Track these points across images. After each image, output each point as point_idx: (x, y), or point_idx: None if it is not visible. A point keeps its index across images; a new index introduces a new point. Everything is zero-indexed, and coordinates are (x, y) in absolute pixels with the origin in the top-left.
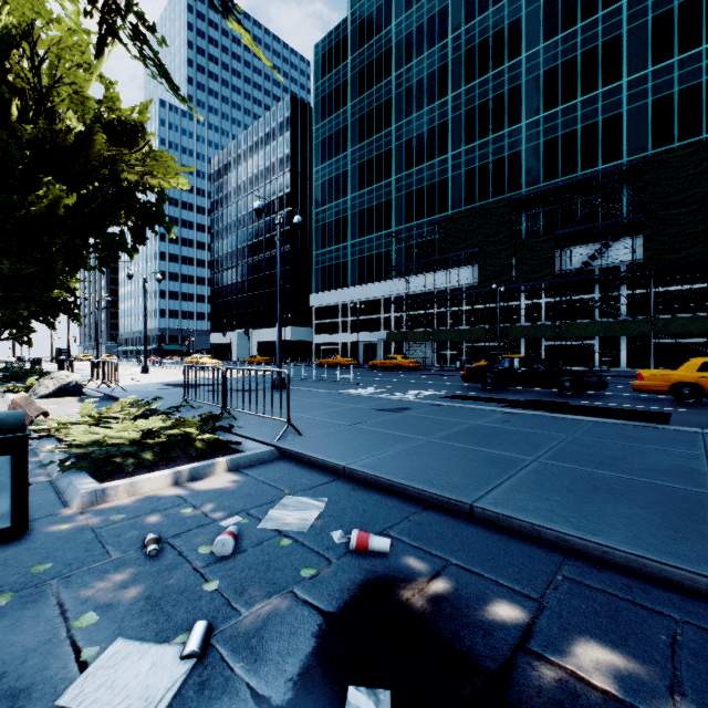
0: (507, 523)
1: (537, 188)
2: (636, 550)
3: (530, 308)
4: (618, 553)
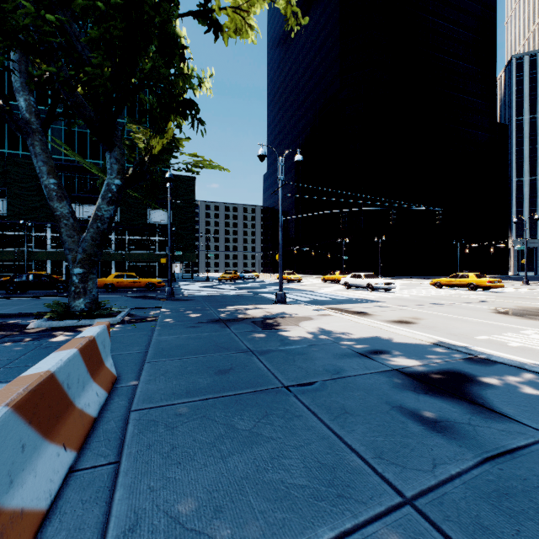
0: (2, 315)
1: (60, 158)
2: (33, 312)
3: (55, 239)
4: (29, 313)
